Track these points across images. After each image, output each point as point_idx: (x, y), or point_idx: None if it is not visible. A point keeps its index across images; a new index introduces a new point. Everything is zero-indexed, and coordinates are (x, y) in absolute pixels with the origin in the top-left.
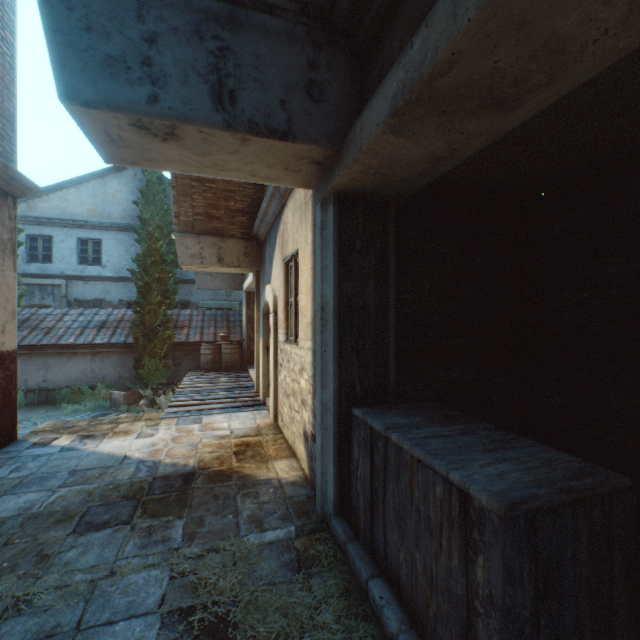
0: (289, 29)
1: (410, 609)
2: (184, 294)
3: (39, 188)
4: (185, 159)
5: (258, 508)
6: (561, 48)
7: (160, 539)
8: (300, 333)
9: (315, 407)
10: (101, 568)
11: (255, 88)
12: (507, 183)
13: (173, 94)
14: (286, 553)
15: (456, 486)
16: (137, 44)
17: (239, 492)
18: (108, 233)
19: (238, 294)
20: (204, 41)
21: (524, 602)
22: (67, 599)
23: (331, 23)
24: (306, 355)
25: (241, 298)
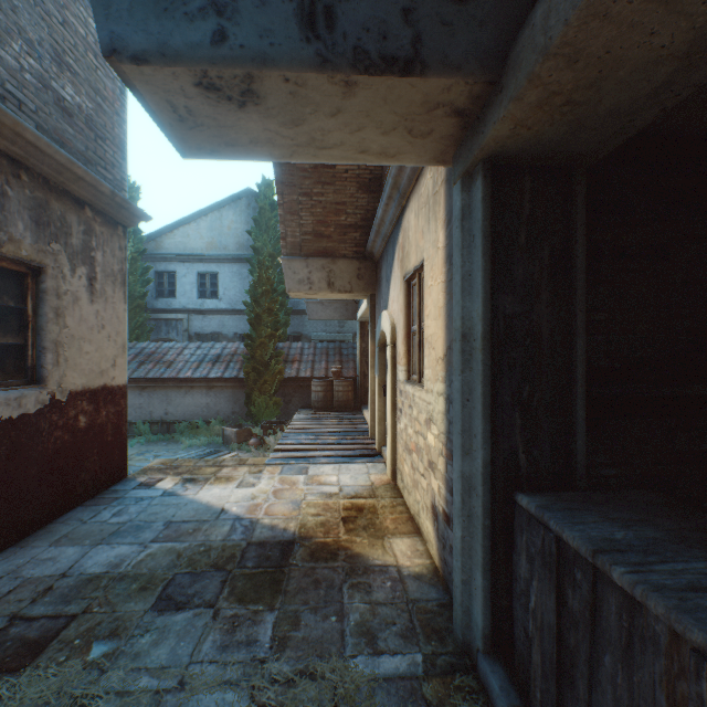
0: None
1: None
2: (296, 326)
3: (147, 216)
4: (272, 136)
5: (370, 611)
6: None
7: (244, 639)
8: (426, 371)
9: (449, 476)
10: (170, 672)
11: None
12: None
13: (246, 25)
14: (410, 705)
15: None
16: None
17: (346, 580)
18: (224, 265)
19: (352, 325)
20: None
21: None
22: None
23: None
24: (435, 402)
25: (355, 329)
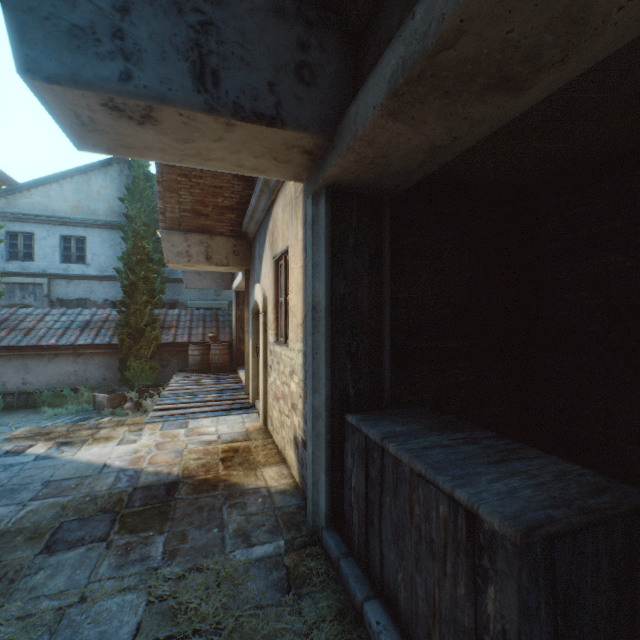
0: (277, 4)
1: (409, 636)
2: (172, 294)
3: (13, 180)
4: (165, 146)
5: (245, 520)
6: (582, 16)
7: (138, 558)
8: (290, 334)
9: (306, 412)
10: (71, 593)
11: (240, 68)
12: (505, 179)
13: (149, 71)
14: (275, 571)
15: (463, 506)
16: (107, 14)
17: (225, 503)
18: (93, 230)
19: (228, 294)
20: (183, 14)
21: (542, 639)
22: (30, 631)
23: (323, 0)
24: (296, 357)
25: (231, 298)
